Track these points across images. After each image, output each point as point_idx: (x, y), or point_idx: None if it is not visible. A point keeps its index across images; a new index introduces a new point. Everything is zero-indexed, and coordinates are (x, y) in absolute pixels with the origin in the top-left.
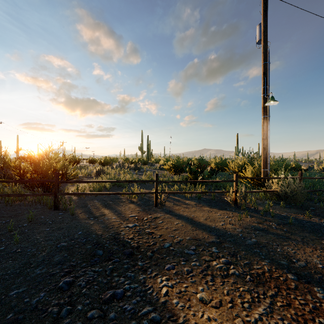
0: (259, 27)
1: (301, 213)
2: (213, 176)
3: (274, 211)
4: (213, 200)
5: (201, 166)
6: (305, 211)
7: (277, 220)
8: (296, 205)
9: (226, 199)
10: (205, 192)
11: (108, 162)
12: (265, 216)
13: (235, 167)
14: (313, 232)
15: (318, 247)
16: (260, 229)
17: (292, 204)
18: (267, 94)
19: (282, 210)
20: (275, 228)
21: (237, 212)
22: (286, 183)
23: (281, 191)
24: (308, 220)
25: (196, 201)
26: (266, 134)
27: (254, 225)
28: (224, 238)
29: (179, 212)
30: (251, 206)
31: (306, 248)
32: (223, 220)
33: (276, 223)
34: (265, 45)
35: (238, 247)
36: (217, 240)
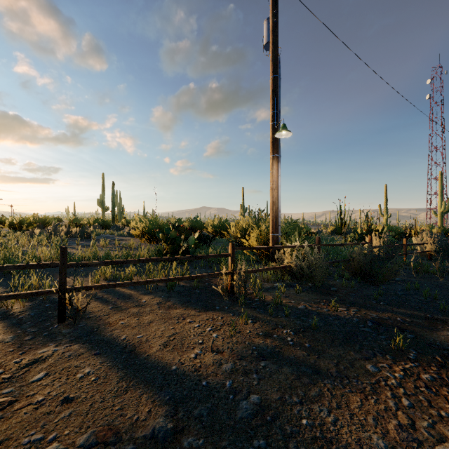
0: (268, 23)
1: (324, 301)
2: (207, 245)
3: (288, 301)
4: (196, 290)
5: (185, 230)
6: (326, 296)
7: (293, 323)
8: (315, 286)
9: (215, 287)
10: (177, 278)
11: (29, 224)
12: (276, 317)
13: (236, 231)
14: (348, 341)
15: (367, 386)
16: (269, 353)
17: (309, 284)
18: (277, 123)
19: (298, 299)
20: (291, 342)
21: (231, 314)
22: (301, 253)
23: (296, 266)
24: (334, 314)
25: (163, 296)
26: (275, 182)
27: (257, 344)
28: (189, 409)
29: (112, 332)
30: (255, 295)
31: (350, 396)
32: (200, 342)
33: (293, 330)
34: (275, 50)
35: (216, 444)
36: (167, 426)
